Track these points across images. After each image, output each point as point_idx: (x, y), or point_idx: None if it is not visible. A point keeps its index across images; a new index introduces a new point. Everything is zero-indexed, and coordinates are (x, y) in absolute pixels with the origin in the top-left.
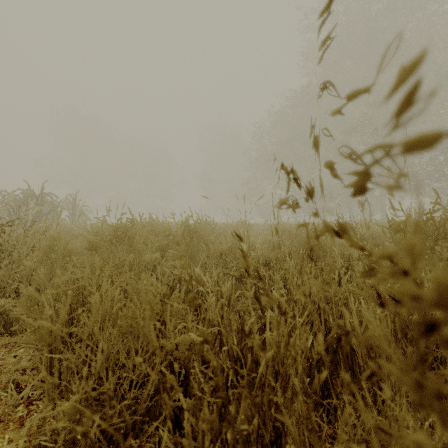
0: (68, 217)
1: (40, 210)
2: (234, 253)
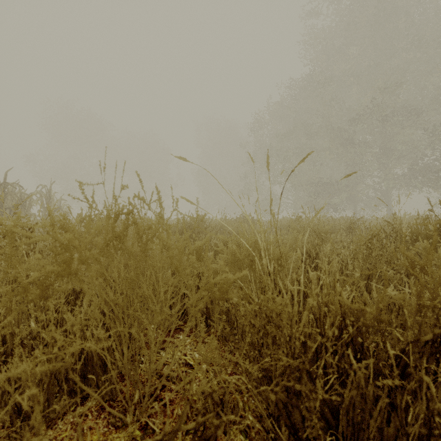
0: (42, 212)
1: (1, 203)
2: (244, 277)
